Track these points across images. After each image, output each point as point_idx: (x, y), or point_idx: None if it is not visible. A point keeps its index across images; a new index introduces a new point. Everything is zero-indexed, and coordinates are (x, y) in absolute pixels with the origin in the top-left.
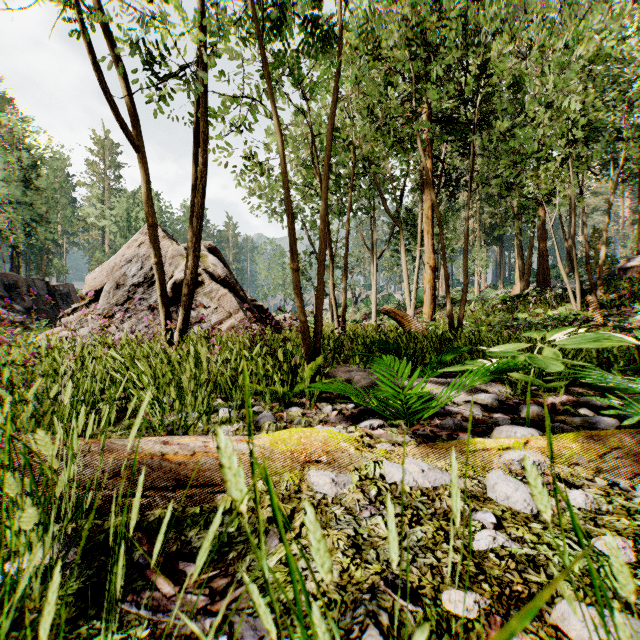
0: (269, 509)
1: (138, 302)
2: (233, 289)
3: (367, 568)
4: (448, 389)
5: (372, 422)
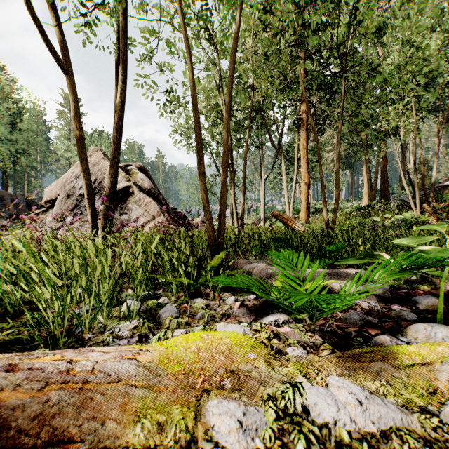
0: None
1: (84, 208)
2: (156, 198)
3: None
4: (353, 283)
5: (277, 318)
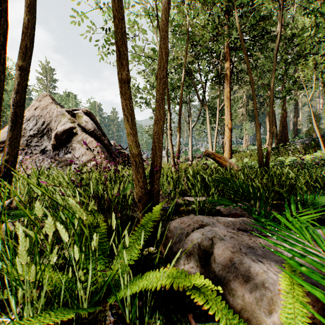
0: None
1: (33, 148)
2: (99, 138)
3: None
4: None
5: None
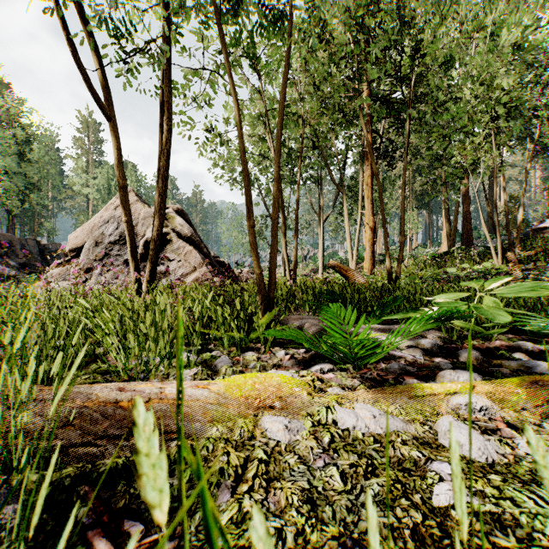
0: (222, 458)
1: (114, 258)
2: (198, 246)
3: (323, 530)
4: (393, 335)
5: (322, 366)
